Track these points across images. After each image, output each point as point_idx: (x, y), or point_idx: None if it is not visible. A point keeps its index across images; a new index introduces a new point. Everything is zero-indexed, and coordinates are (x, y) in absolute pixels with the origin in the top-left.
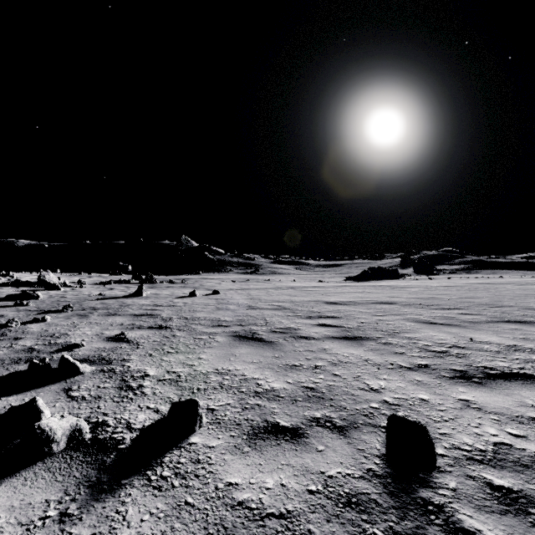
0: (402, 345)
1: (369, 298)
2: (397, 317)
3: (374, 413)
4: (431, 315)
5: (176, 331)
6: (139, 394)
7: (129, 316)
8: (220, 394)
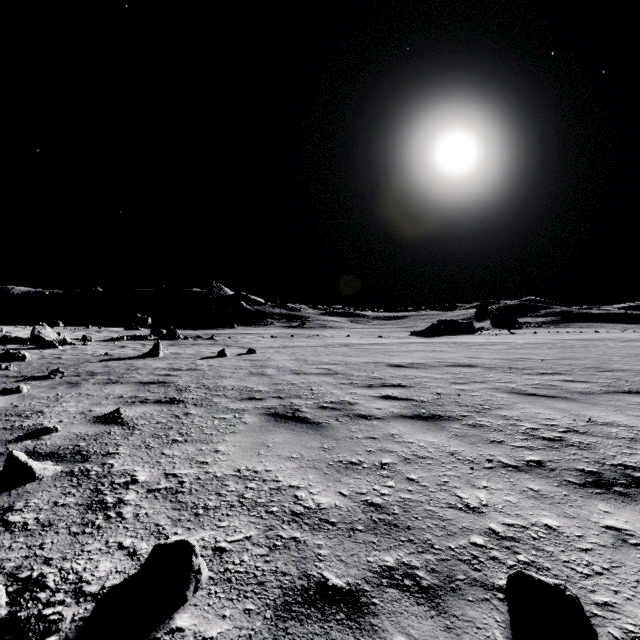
0: (498, 429)
1: (443, 358)
2: (483, 385)
3: (479, 557)
4: (527, 383)
5: (191, 407)
6: (113, 517)
7: (135, 384)
8: (237, 519)
